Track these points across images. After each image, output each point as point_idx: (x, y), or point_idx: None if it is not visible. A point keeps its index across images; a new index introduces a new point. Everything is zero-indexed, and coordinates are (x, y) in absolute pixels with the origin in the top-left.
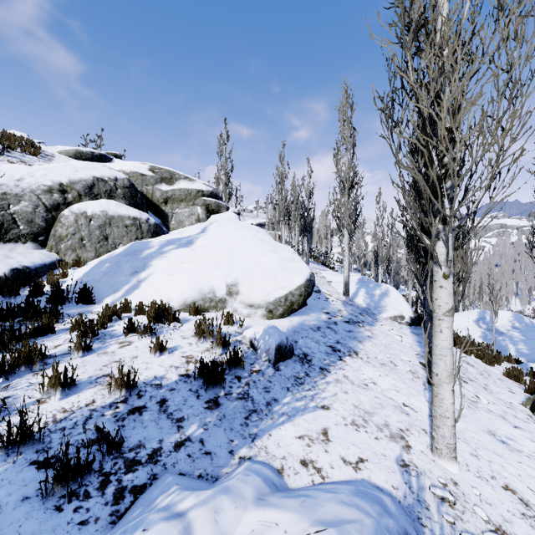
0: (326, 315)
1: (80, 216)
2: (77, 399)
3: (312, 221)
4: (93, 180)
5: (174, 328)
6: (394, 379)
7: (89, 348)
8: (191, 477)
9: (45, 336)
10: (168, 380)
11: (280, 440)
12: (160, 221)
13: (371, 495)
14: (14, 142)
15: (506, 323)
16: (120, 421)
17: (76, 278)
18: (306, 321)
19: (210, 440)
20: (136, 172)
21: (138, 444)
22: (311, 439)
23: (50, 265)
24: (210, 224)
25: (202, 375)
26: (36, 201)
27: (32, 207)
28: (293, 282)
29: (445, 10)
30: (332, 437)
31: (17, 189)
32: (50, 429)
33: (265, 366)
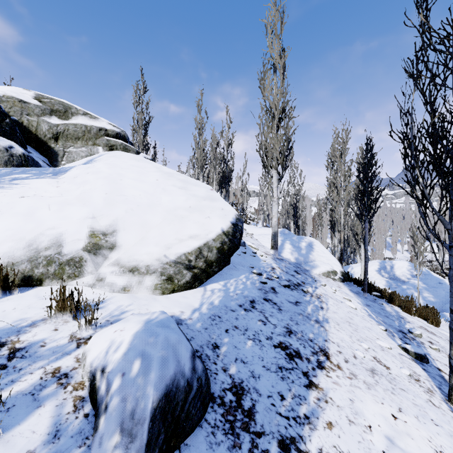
0: (258, 277)
1: None
2: None
3: (231, 172)
4: None
5: None
6: (418, 421)
7: None
8: None
9: None
10: None
11: None
12: (46, 160)
13: None
14: None
15: (405, 272)
16: None
17: None
18: (231, 291)
19: None
20: (13, 97)
21: None
22: None
23: None
24: (99, 155)
25: None
26: None
27: None
28: (211, 227)
29: None
30: None
31: None
32: None
33: None
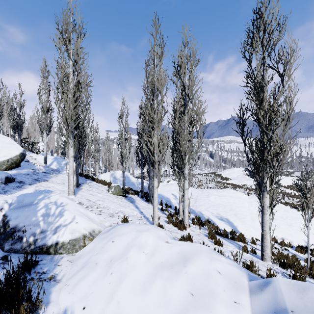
0: (33, 170)
1: None
2: None
3: (23, 123)
4: None
5: None
6: (62, 186)
7: None
8: None
9: None
10: None
11: None
12: None
13: None
14: None
15: (119, 175)
16: None
17: None
18: (21, 172)
19: None
20: None
21: None
22: None
23: None
24: None
25: None
26: None
27: None
28: (12, 153)
29: (72, 75)
30: None
31: None
32: None
33: (0, 184)
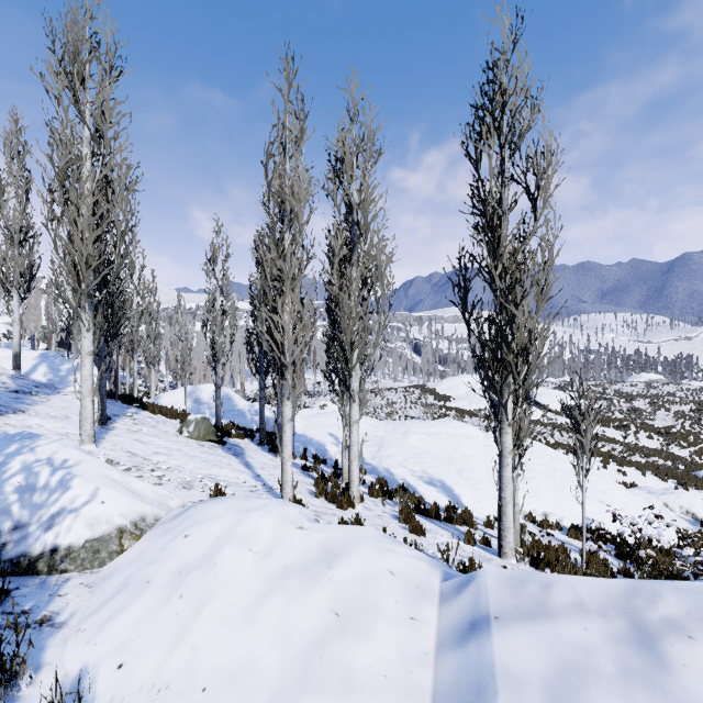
0: None
1: None
2: None
3: None
4: None
5: None
6: (63, 424)
7: None
8: None
9: None
10: None
11: None
12: None
13: None
14: None
15: (209, 394)
16: None
17: None
18: None
19: None
20: None
21: None
22: None
23: None
24: None
25: None
26: None
27: None
28: None
29: (89, 163)
30: None
31: None
32: None
33: None
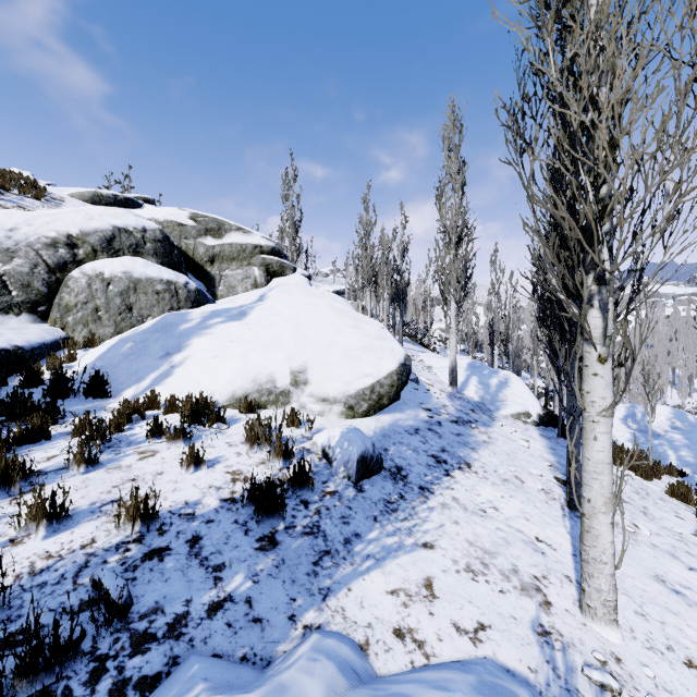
0: (426, 412)
1: (95, 278)
2: (69, 537)
3: (406, 286)
4: (113, 230)
5: (217, 432)
6: (521, 502)
7: (94, 460)
8: (230, 661)
9: (36, 443)
10: (204, 508)
11: (364, 597)
12: (204, 286)
13: (501, 689)
14: (10, 181)
15: (663, 422)
16: (130, 571)
17: (87, 363)
18: (399, 421)
19: (261, 600)
20: (172, 221)
21: (154, 607)
22: (408, 594)
23: (52, 344)
24: (270, 290)
25: (254, 500)
26: (34, 258)
27: (28, 267)
28: (382, 367)
29: None
30: (438, 591)
31: (9, 242)
32: (23, 585)
33: (343, 485)
